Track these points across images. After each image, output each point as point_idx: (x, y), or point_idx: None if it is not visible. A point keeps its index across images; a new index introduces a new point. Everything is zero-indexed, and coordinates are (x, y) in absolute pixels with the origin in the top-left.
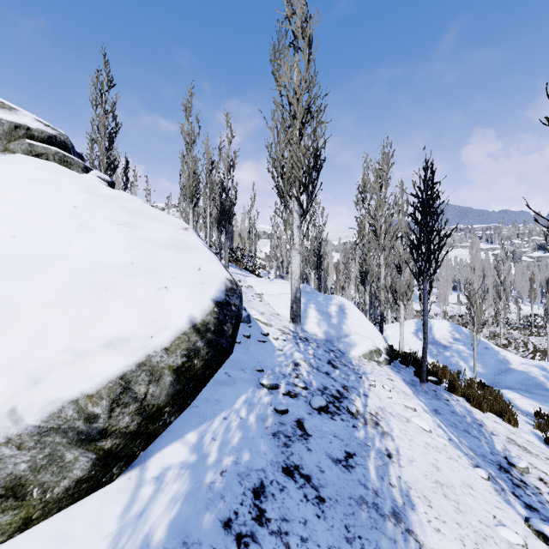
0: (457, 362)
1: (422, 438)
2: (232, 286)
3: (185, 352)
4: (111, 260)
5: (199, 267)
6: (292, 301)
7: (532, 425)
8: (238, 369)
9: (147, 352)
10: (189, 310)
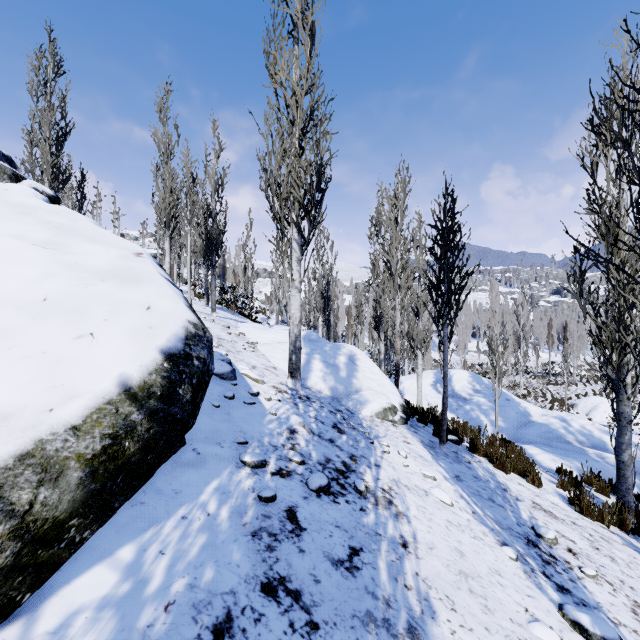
0: (478, 416)
1: (443, 515)
2: (197, 332)
3: (110, 431)
4: (11, 294)
5: (149, 305)
6: (290, 351)
7: (555, 484)
8: (212, 443)
9: (39, 435)
10: (120, 368)
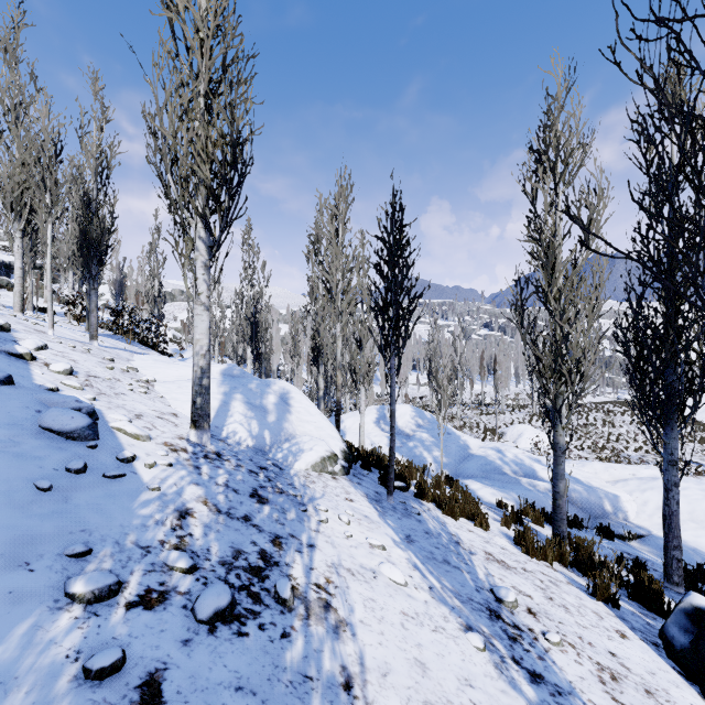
0: (421, 453)
1: (397, 605)
2: None
3: None
4: None
5: None
6: (194, 392)
7: (499, 522)
8: (9, 566)
9: None
10: None
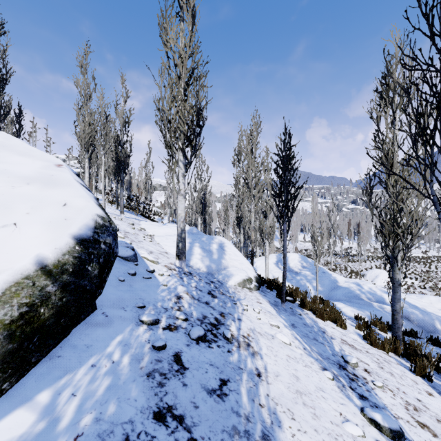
0: (305, 284)
1: (284, 352)
2: (104, 224)
3: (27, 301)
4: None
5: (65, 202)
6: (178, 240)
7: (354, 326)
8: (117, 307)
9: None
10: (38, 250)
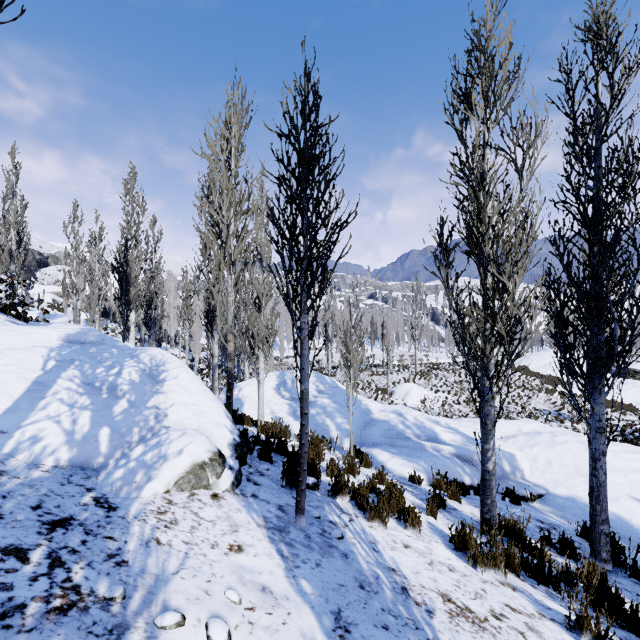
0: (324, 421)
1: None
2: None
3: None
4: None
5: None
6: None
7: (422, 509)
8: None
9: None
10: None
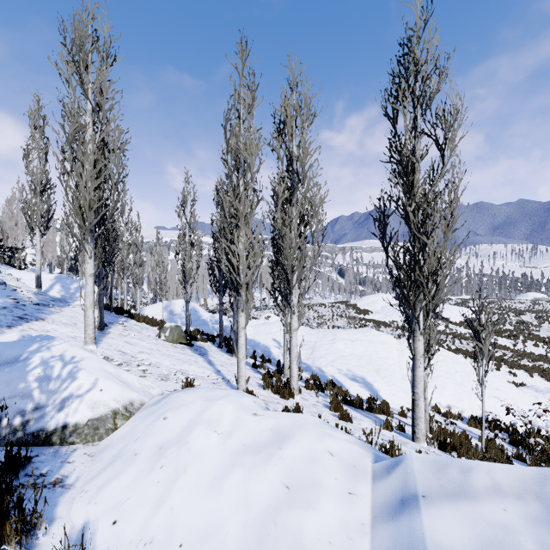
0: (177, 320)
1: (80, 315)
2: None
3: None
4: None
5: None
6: (36, 277)
7: None
8: None
9: None
10: None
